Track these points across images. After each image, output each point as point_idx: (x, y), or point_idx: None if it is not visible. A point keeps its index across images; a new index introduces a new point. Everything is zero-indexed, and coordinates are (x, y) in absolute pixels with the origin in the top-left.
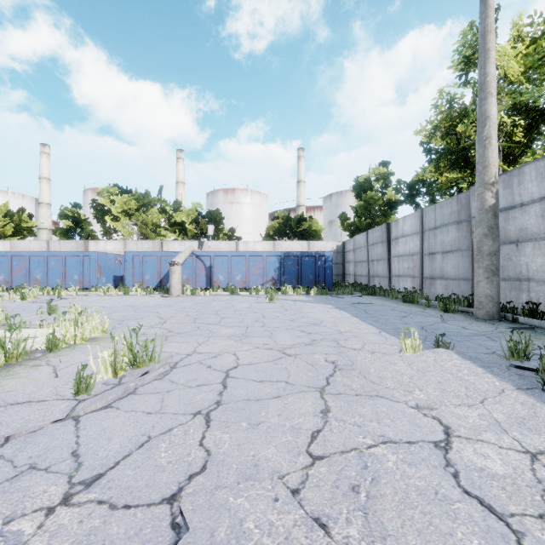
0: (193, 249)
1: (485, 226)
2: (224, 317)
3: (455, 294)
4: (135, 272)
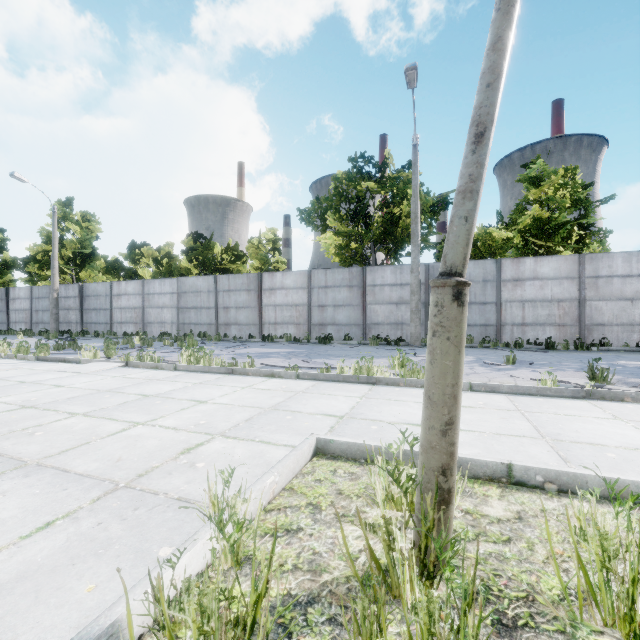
0: None
1: (54, 304)
2: None
3: (48, 330)
4: None
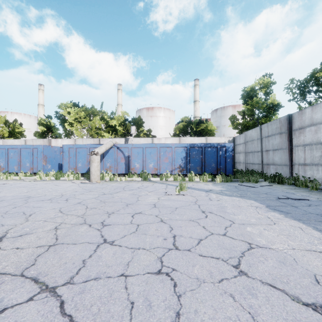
0: (115, 142)
1: None
2: (105, 238)
3: None
4: (70, 160)
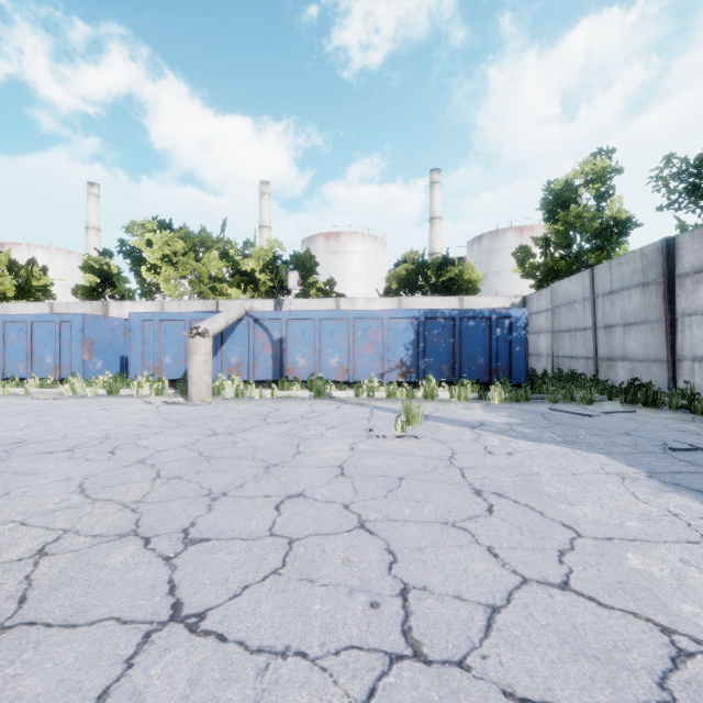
0: (251, 308)
1: None
2: (179, 600)
3: None
4: (147, 350)
